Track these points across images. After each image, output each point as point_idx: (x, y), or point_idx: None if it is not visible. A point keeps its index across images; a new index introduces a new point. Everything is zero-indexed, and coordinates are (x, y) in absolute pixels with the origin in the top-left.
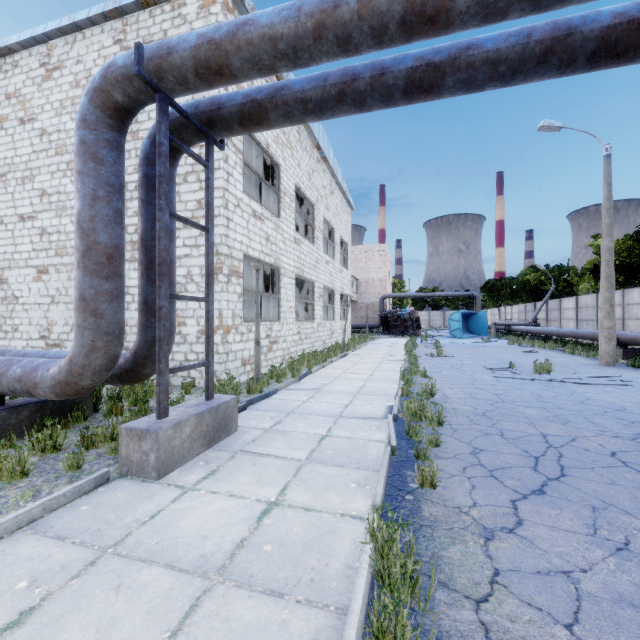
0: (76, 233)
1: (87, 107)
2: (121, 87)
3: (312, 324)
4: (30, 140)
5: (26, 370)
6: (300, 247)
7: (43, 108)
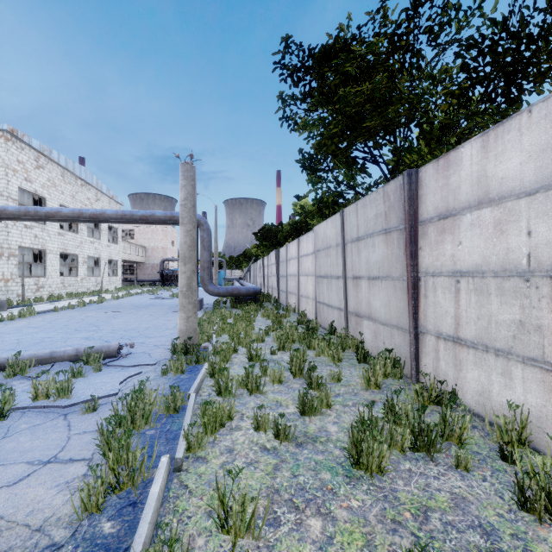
0: None
1: None
2: None
3: (76, 278)
4: None
5: None
6: (64, 237)
7: None
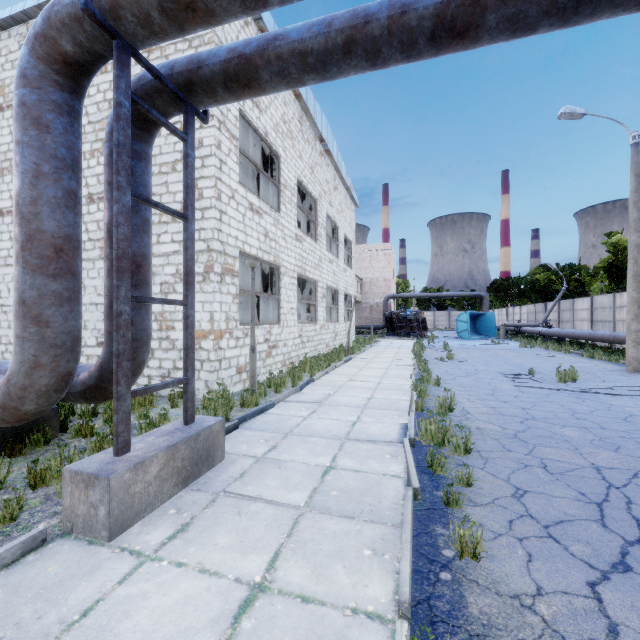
0: (14, 219)
1: (27, 59)
2: (69, 32)
3: (315, 326)
4: (9, 128)
5: None
6: (302, 244)
7: None
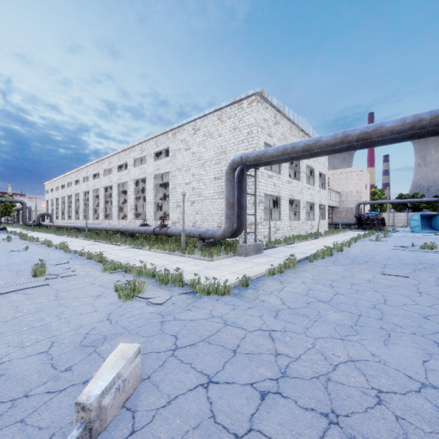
0: (225, 199)
1: (228, 170)
2: (236, 164)
3: (298, 222)
4: (189, 156)
5: (213, 232)
6: (291, 184)
7: (193, 144)
